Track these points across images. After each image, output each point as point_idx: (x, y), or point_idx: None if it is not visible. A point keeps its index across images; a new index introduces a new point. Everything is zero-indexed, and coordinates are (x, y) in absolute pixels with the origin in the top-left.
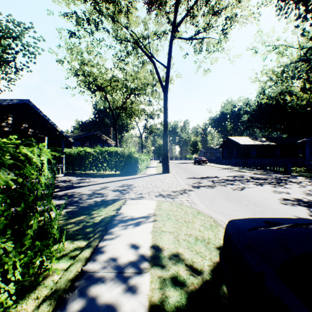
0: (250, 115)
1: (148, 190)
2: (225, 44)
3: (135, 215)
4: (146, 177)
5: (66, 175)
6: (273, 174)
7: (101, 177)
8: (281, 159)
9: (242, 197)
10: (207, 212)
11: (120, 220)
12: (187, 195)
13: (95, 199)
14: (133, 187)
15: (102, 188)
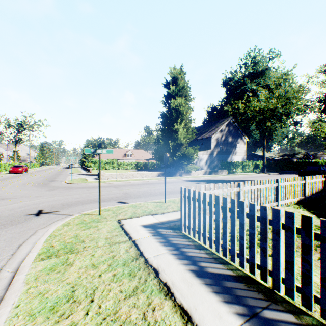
0: None
1: None
2: None
3: None
4: None
5: None
6: None
7: None
8: None
9: None
10: None
11: None
12: None
13: None
14: None
15: None
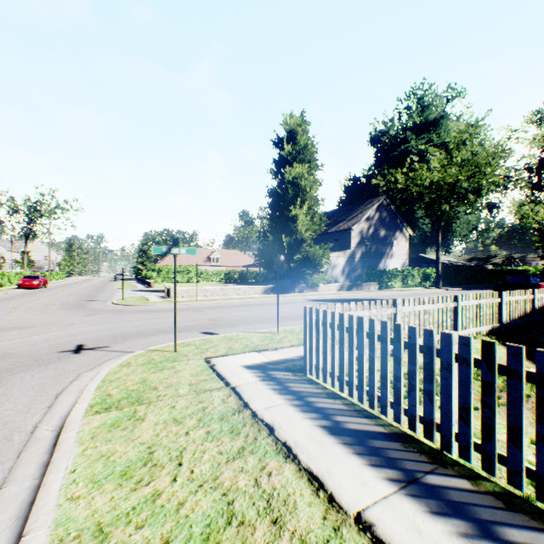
0: None
1: None
2: None
3: None
4: None
5: None
6: None
7: None
8: None
9: None
10: None
11: None
12: None
13: None
14: None
15: None
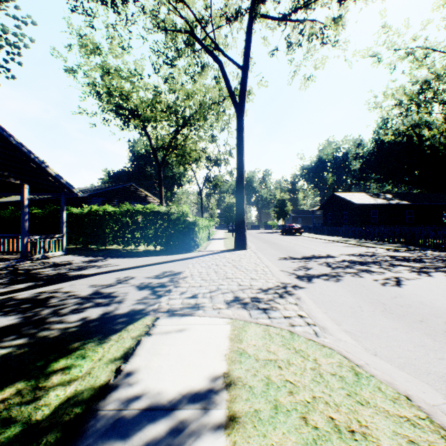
0: (364, 161)
1: (211, 287)
2: (338, 35)
3: (168, 386)
4: (208, 256)
5: (70, 252)
6: (424, 251)
7: (129, 256)
8: (420, 227)
9: (420, 306)
10: (374, 364)
11: (111, 421)
12: (295, 299)
13: (89, 313)
14: (181, 279)
15: (119, 281)
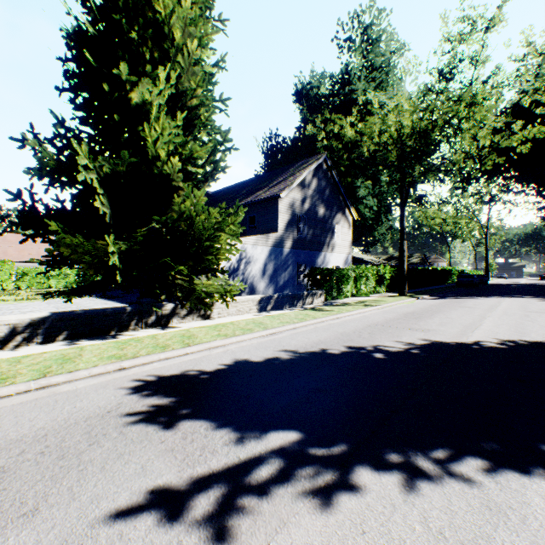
0: None
1: None
2: None
3: None
4: None
5: None
6: None
7: None
8: None
9: (502, 283)
10: None
11: None
12: None
13: None
14: None
15: None
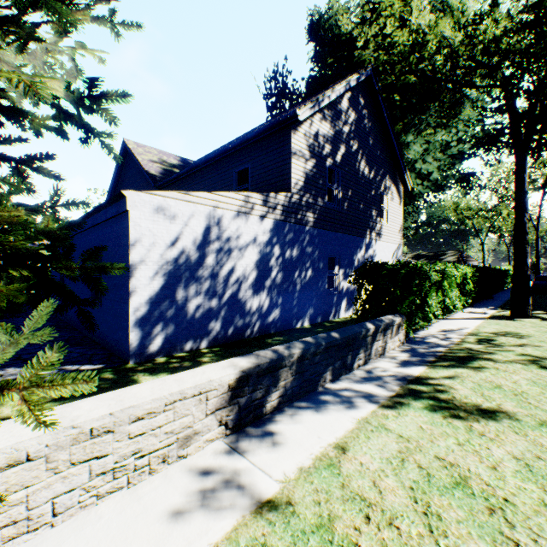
0: None
1: None
2: None
3: None
4: None
5: None
6: None
7: None
8: None
9: None
10: None
11: None
12: None
13: None
14: None
15: None
